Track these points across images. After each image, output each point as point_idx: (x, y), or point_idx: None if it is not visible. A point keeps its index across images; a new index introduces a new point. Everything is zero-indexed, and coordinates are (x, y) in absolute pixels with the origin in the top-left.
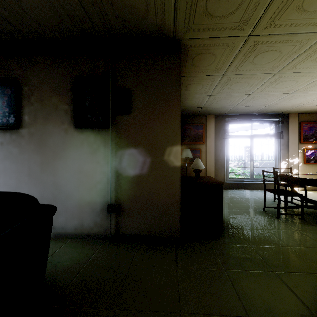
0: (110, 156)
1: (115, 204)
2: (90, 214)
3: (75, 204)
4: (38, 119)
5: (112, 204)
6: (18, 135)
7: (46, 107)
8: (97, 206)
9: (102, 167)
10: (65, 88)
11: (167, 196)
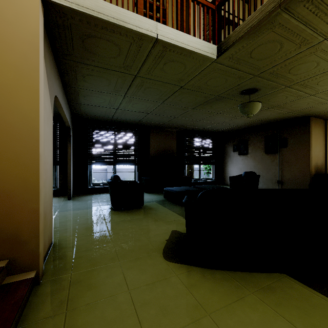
0: (278, 163)
1: (280, 181)
2: (271, 183)
3: (265, 180)
4: (253, 151)
5: (279, 180)
6: (247, 156)
7: (256, 147)
8: (273, 181)
9: (275, 167)
10: (262, 140)
11: (303, 179)
